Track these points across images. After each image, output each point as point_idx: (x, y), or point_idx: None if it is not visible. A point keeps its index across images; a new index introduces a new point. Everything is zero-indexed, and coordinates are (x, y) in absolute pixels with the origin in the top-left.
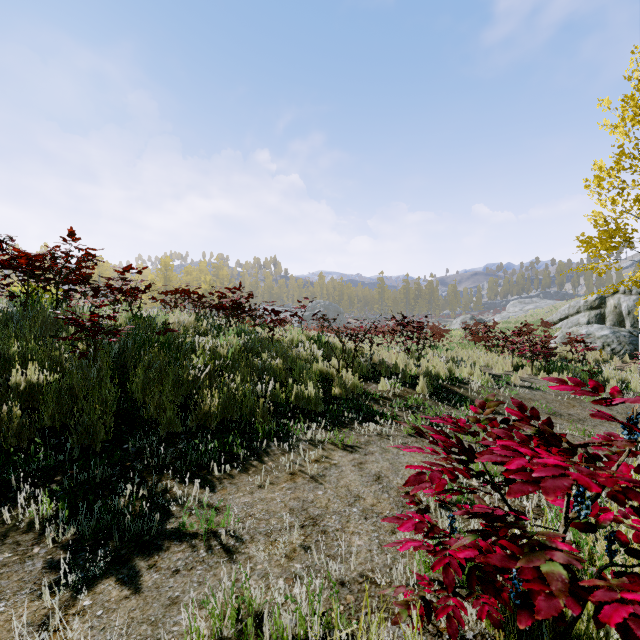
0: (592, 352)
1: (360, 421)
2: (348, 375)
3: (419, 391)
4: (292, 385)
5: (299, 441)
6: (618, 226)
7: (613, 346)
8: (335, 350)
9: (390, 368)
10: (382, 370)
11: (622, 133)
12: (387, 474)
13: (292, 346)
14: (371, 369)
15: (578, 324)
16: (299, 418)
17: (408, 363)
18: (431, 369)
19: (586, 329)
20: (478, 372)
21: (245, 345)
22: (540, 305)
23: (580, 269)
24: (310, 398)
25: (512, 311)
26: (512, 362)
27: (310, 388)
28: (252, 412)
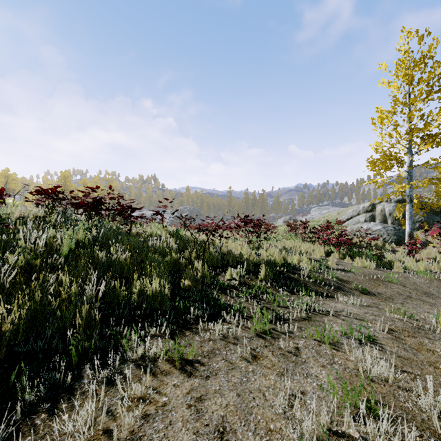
0: (372, 241)
1: (206, 318)
2: (199, 266)
3: (261, 278)
4: (137, 281)
5: (125, 362)
6: (391, 153)
7: (384, 237)
8: (191, 243)
9: (236, 257)
10: (229, 260)
11: (395, 87)
12: (234, 424)
13: (148, 240)
14: (220, 259)
15: (359, 222)
16: (138, 321)
17: (251, 253)
18: (270, 258)
19: (366, 225)
20: (305, 259)
21: (94, 240)
22: (331, 210)
23: (368, 182)
24: (154, 296)
25: (314, 214)
26: (324, 249)
27: (155, 284)
28: (74, 322)
